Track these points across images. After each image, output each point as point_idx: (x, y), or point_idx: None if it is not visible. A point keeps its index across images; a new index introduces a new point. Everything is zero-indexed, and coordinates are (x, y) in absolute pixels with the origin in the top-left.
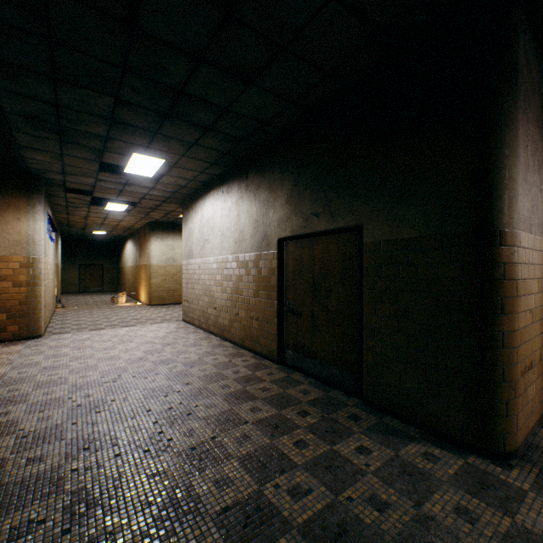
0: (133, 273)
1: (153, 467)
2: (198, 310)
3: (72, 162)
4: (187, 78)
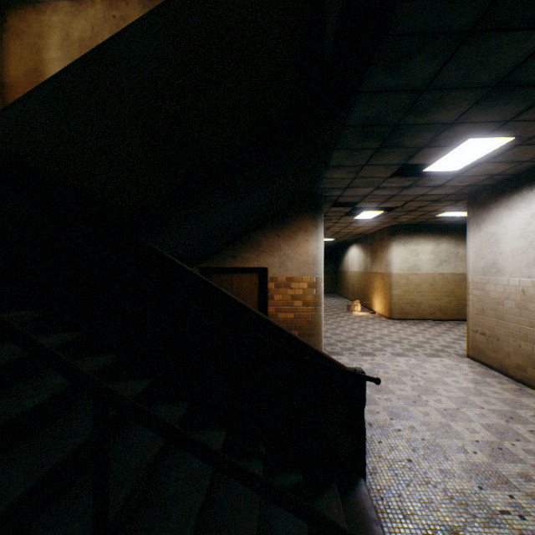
0: (360, 279)
1: None
2: (519, 355)
3: (366, 173)
4: None
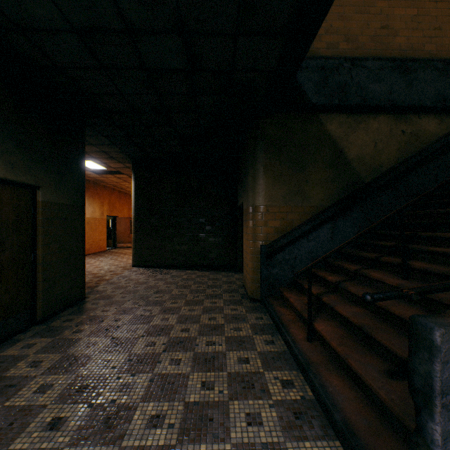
0: None
1: (185, 333)
2: None
3: None
4: (117, 2)
